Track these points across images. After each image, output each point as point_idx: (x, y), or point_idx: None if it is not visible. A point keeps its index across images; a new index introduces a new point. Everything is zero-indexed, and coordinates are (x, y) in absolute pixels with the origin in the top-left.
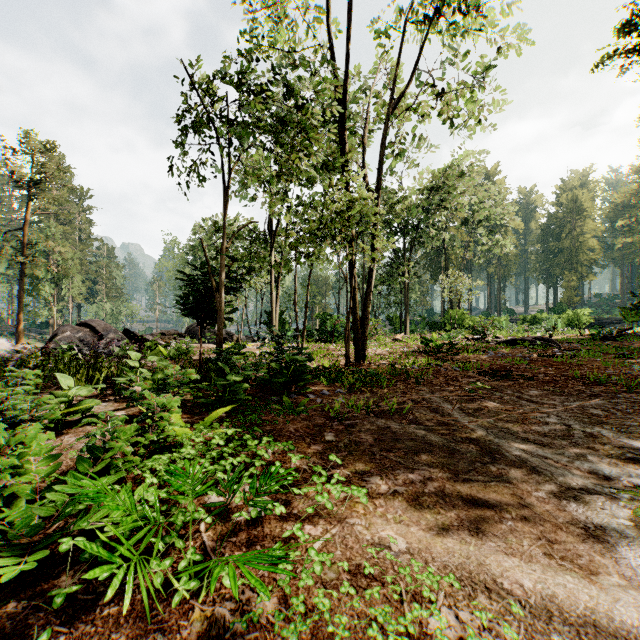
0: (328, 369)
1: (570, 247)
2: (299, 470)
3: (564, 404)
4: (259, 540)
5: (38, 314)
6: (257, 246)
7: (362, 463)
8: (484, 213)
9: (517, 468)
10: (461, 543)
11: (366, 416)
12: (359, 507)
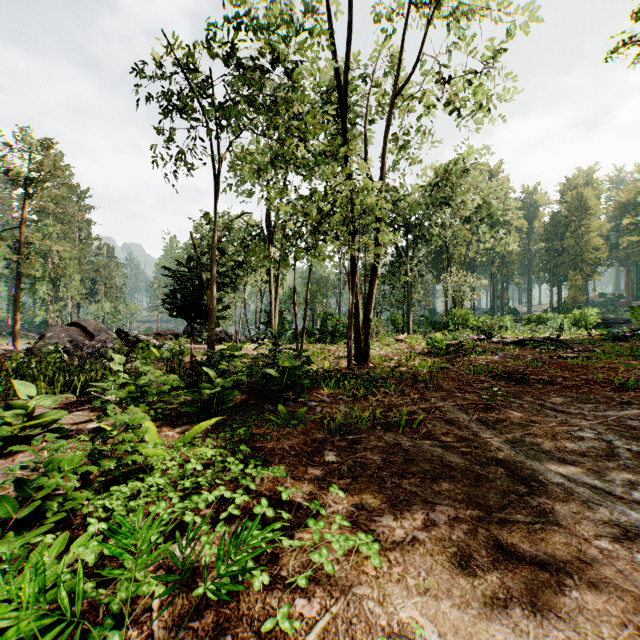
0: (329, 372)
1: (575, 246)
2: (292, 505)
3: (595, 414)
4: (231, 624)
5: (35, 314)
6: (256, 244)
7: (370, 494)
8: (488, 211)
9: (563, 502)
10: (515, 632)
11: (372, 429)
12: (369, 565)
